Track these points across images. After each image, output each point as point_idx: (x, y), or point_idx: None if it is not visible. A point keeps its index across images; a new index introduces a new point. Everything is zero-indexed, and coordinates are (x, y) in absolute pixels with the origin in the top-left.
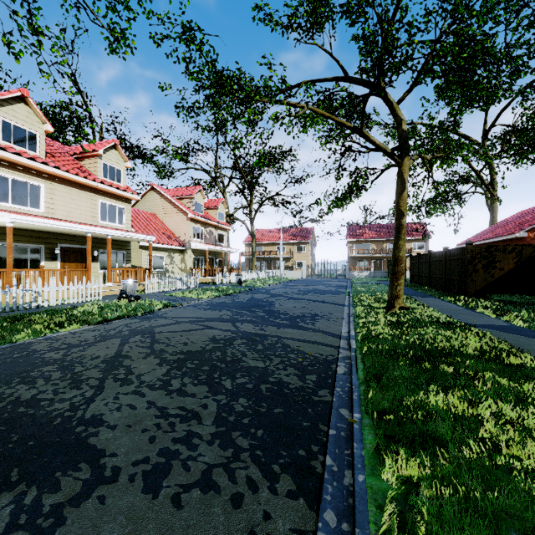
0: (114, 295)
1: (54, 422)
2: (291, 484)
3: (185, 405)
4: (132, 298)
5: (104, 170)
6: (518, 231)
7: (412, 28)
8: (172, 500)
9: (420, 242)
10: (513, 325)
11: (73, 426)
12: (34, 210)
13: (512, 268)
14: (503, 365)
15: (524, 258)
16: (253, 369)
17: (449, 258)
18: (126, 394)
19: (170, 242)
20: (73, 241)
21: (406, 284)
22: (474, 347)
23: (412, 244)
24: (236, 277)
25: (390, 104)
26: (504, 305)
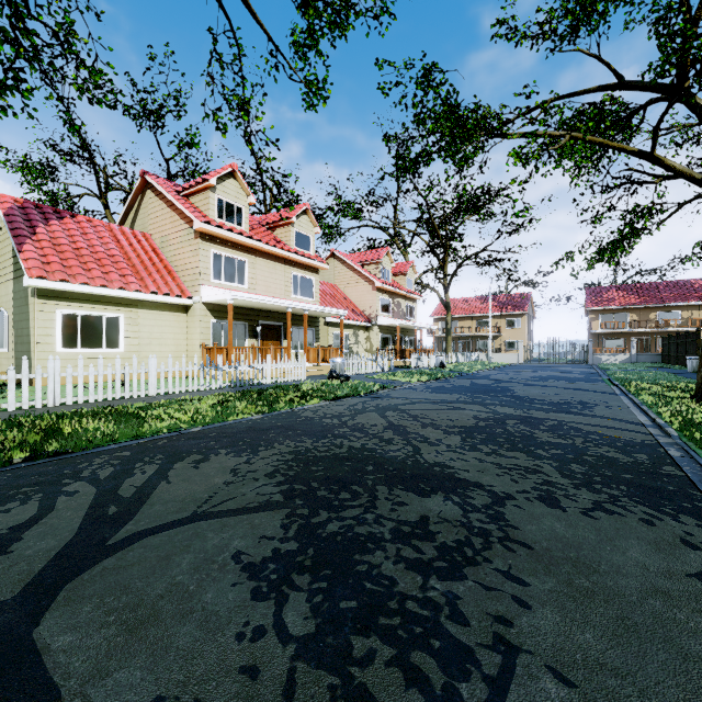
0: (314, 376)
1: (408, 463)
2: (695, 521)
3: (517, 464)
4: (343, 378)
5: (295, 238)
6: None
7: None
8: (583, 514)
9: None
10: None
11: (429, 467)
12: (240, 286)
13: None
14: None
15: None
16: (558, 444)
17: None
18: (446, 452)
19: (355, 318)
20: (270, 317)
21: None
22: None
23: None
24: (437, 360)
25: (700, 110)
26: None
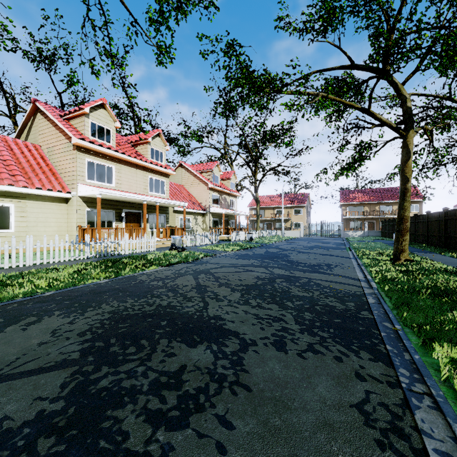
0: (162, 247)
1: (194, 317)
2: (369, 355)
3: (270, 314)
4: (180, 250)
5: (151, 153)
6: None
7: (421, 23)
8: (298, 355)
9: (413, 204)
10: None
11: (208, 320)
12: (109, 185)
13: None
14: None
15: None
16: (302, 297)
17: (449, 218)
18: (225, 306)
19: (195, 207)
20: (132, 207)
21: None
22: None
23: None
24: (248, 235)
25: (395, 85)
26: None
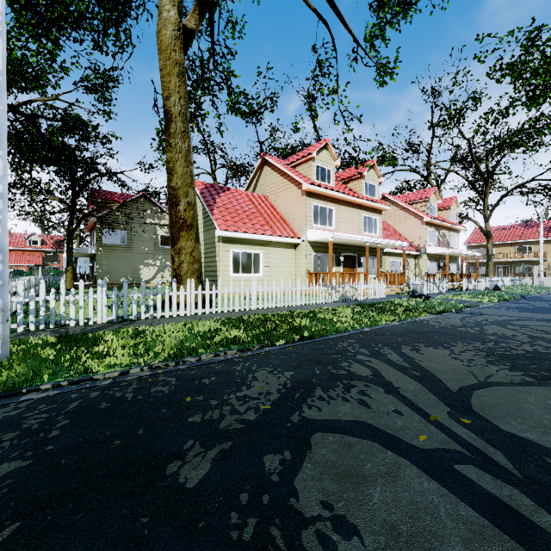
0: (387, 295)
1: None
2: None
3: None
4: (424, 297)
5: (365, 188)
6: None
7: None
8: None
9: None
10: None
11: None
12: (330, 228)
13: None
14: None
15: None
16: None
17: None
18: None
19: (407, 248)
20: (348, 250)
21: None
22: None
23: None
24: (491, 283)
25: None
26: None
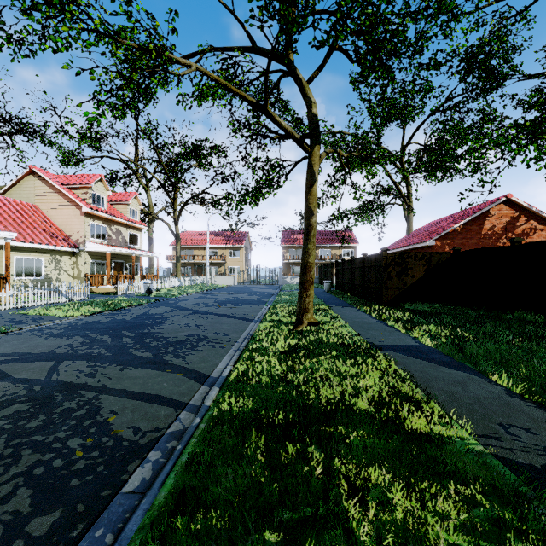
0: None
1: None
2: None
3: None
4: None
5: None
6: (428, 239)
7: None
8: None
9: (349, 248)
10: (421, 344)
11: None
12: None
13: (423, 276)
14: (403, 434)
15: (433, 266)
16: None
17: (367, 265)
18: None
19: (52, 242)
20: None
21: (332, 291)
22: (371, 392)
23: (342, 251)
24: (145, 286)
25: (300, 81)
26: (414, 316)
